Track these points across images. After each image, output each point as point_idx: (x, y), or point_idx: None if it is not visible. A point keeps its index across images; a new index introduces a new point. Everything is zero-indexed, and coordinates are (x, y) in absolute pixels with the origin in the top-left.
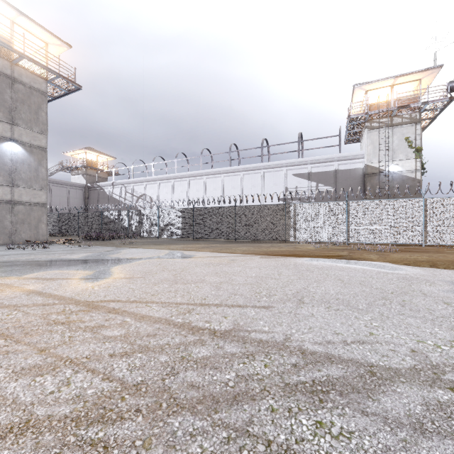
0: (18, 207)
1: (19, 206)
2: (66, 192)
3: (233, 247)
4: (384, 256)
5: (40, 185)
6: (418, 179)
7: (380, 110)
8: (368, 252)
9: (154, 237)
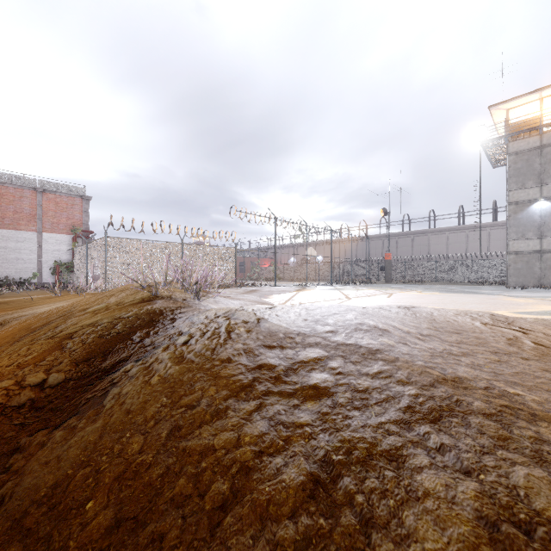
0: (546, 255)
1: (547, 254)
2: None
3: None
4: None
5: None
6: None
7: None
8: None
9: None
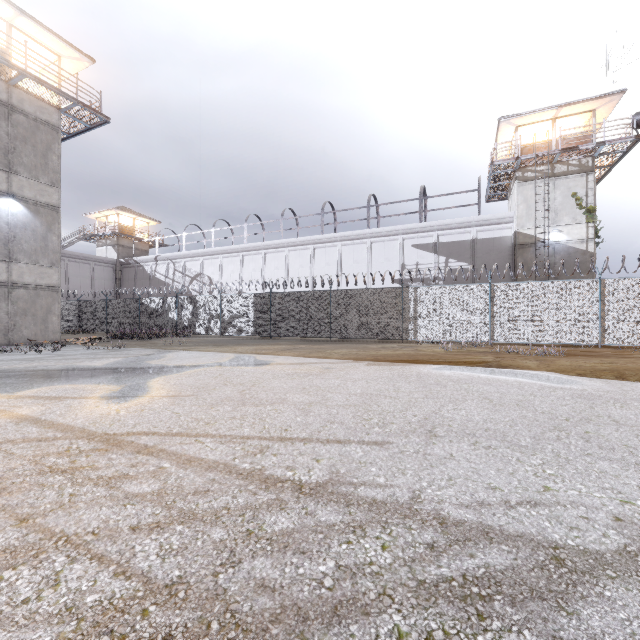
0: (17, 292)
1: (19, 289)
2: (89, 271)
3: (328, 349)
4: (547, 362)
5: (50, 260)
6: (591, 253)
7: (537, 153)
8: (522, 356)
9: (214, 334)
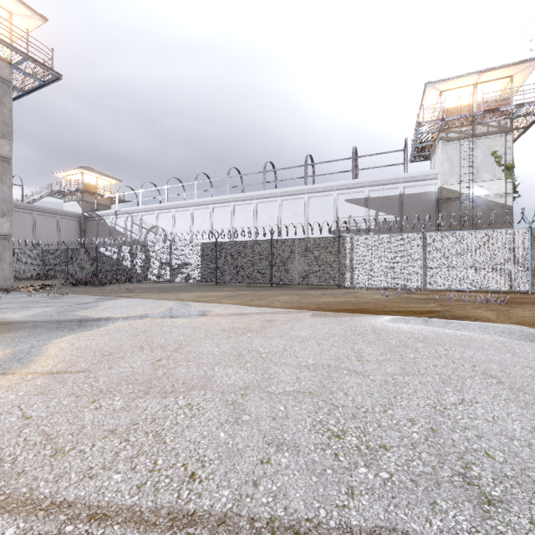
0: None
1: None
2: (55, 223)
3: (269, 295)
4: (504, 313)
5: (1, 209)
6: (509, 206)
7: (461, 115)
8: (467, 304)
9: (164, 281)
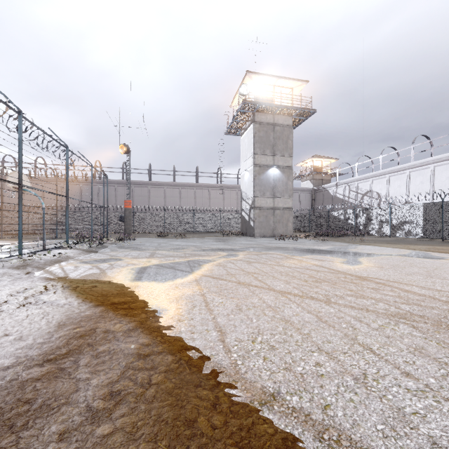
0: (276, 211)
1: (277, 210)
2: (298, 196)
3: None
4: None
5: (288, 194)
6: None
7: None
8: None
9: (384, 235)
